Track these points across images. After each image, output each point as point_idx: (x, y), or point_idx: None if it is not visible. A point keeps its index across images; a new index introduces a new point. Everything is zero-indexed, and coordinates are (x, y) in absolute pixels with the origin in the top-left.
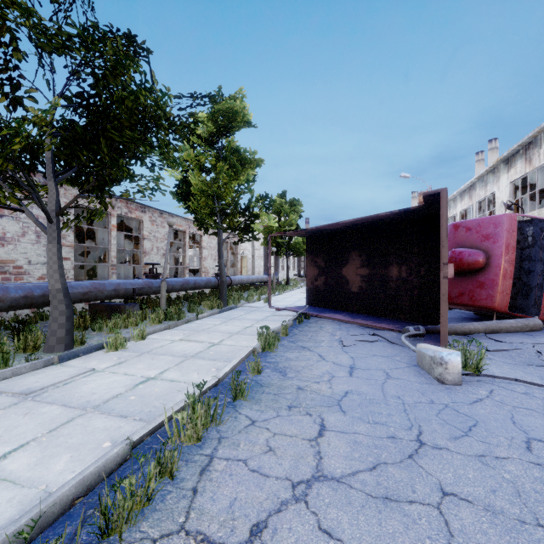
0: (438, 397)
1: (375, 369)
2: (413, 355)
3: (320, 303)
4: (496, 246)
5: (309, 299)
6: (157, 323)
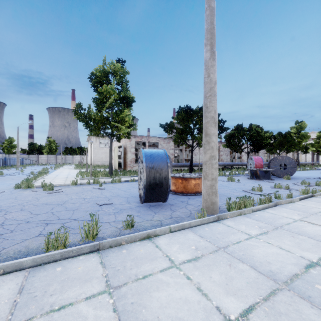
0: None
1: None
2: None
3: None
4: None
5: None
6: None
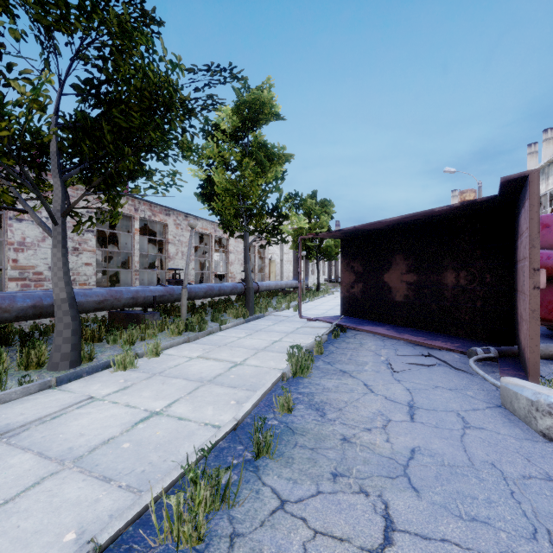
0: None
1: (443, 410)
2: (490, 389)
3: (356, 312)
4: None
5: (345, 308)
6: (177, 335)
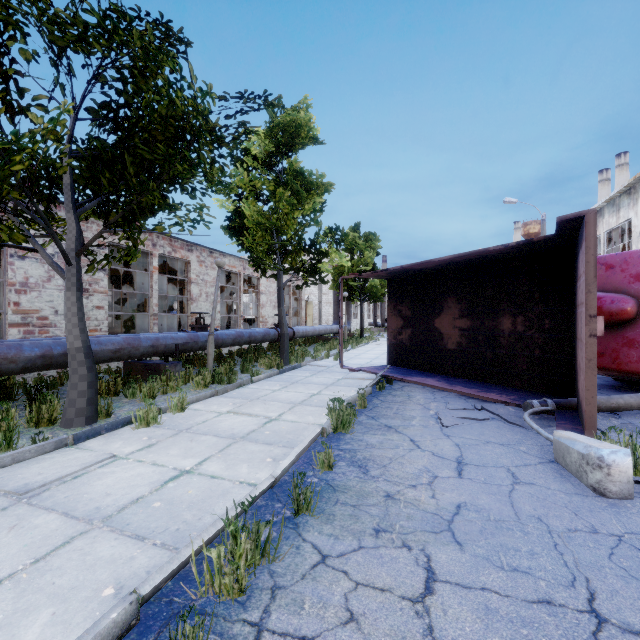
0: (601, 521)
1: (493, 466)
2: (544, 444)
3: (404, 362)
4: None
5: (391, 357)
6: (203, 387)
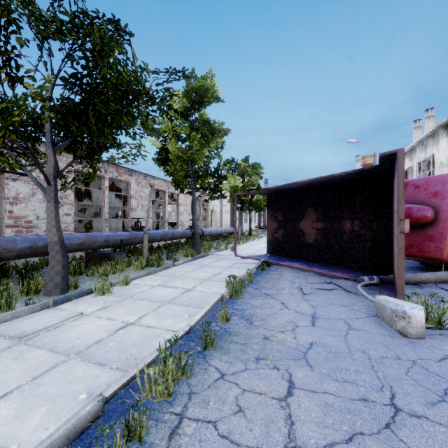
0: (403, 352)
1: (336, 319)
2: (370, 305)
3: (279, 252)
4: (445, 202)
5: (270, 249)
6: (140, 269)
